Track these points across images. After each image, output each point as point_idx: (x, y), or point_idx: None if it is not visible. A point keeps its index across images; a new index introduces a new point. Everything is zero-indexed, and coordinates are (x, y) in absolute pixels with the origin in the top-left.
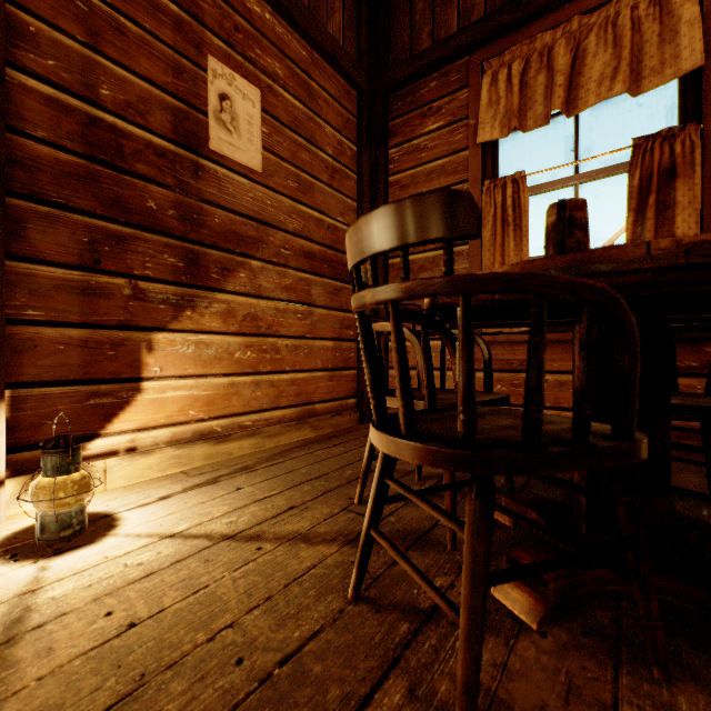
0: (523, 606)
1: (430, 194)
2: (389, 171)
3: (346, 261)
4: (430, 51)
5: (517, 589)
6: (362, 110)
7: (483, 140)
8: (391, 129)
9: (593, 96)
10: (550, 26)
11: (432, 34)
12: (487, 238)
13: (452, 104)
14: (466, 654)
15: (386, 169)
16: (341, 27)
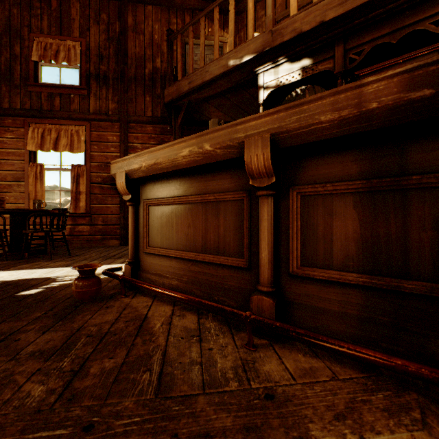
0: None
1: None
2: None
3: None
4: (8, 109)
5: None
6: None
7: (29, 149)
8: None
9: (62, 149)
10: (51, 123)
11: (10, 102)
12: (31, 181)
13: (18, 132)
14: None
15: None
16: None
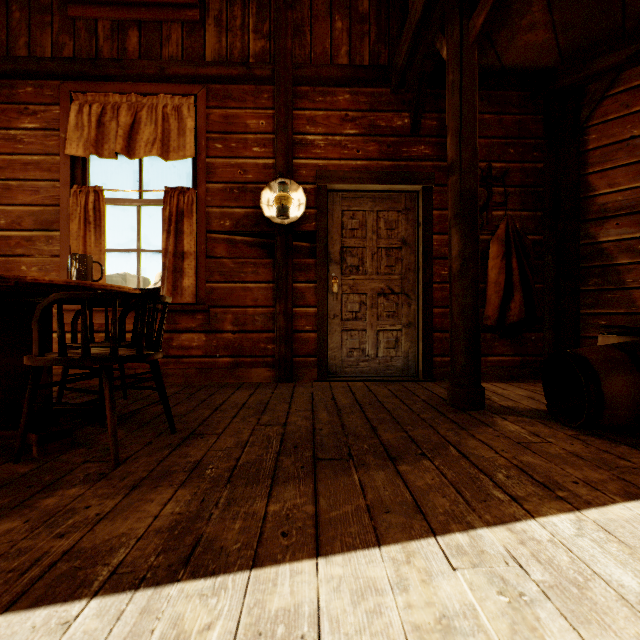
0: None
1: None
2: None
3: None
4: (24, 60)
5: None
6: None
7: (71, 153)
8: None
9: (143, 151)
10: (119, 91)
11: (29, 47)
12: (75, 229)
13: (47, 114)
14: None
15: None
16: None
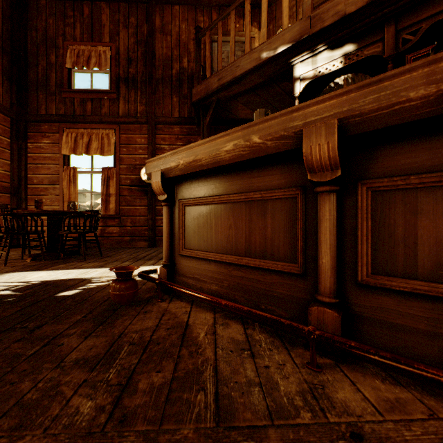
0: (29, 259)
1: (1, 204)
2: (28, 151)
3: (4, 185)
4: (45, 116)
5: (29, 258)
6: (14, 126)
7: (64, 153)
8: (29, 136)
9: (93, 152)
10: (83, 127)
11: (46, 109)
12: (65, 184)
13: (54, 137)
14: (6, 254)
15: (26, 151)
16: (2, 94)
